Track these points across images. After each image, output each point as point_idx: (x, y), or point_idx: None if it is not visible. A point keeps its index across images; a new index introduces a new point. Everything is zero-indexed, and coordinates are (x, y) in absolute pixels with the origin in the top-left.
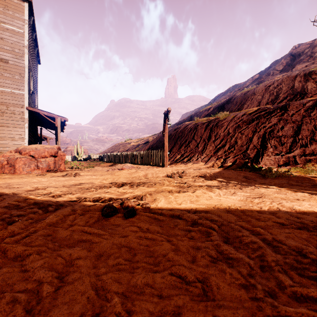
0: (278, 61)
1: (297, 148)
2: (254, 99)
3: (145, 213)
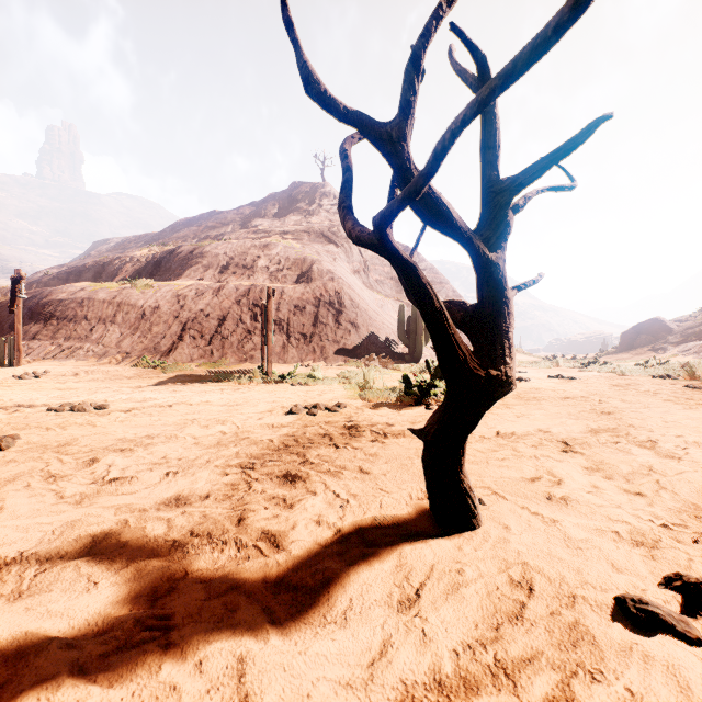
0: (275, 196)
1: (218, 340)
2: (201, 265)
3: None
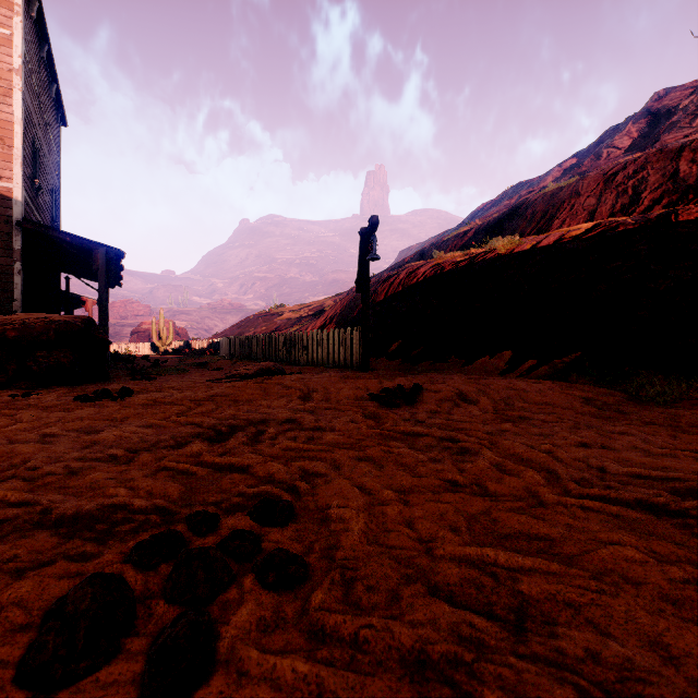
0: (618, 129)
1: None
2: (579, 205)
3: (267, 659)
